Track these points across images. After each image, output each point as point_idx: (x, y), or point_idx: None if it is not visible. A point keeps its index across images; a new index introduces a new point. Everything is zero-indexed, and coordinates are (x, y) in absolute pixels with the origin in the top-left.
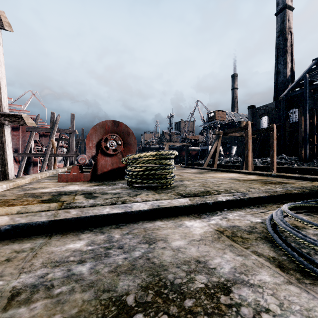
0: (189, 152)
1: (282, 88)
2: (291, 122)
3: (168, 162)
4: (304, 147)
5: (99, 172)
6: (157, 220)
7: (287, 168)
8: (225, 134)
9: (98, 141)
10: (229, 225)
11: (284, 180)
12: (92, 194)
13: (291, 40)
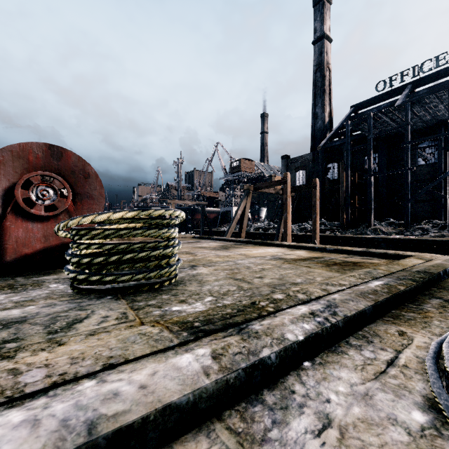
0: (206, 215)
1: (320, 137)
2: (330, 179)
3: (165, 234)
4: (346, 211)
5: (9, 256)
6: None
7: (331, 236)
8: (257, 189)
9: (7, 188)
10: None
11: (348, 258)
12: None
13: (330, 79)
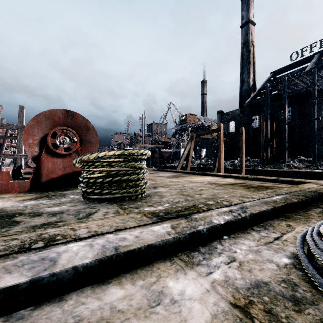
0: (162, 154)
1: (246, 96)
2: (254, 127)
3: (139, 165)
4: (266, 151)
5: (43, 179)
6: (112, 284)
7: (254, 170)
8: (198, 136)
9: (42, 137)
10: (249, 283)
11: (263, 183)
12: (14, 217)
13: (254, 53)
